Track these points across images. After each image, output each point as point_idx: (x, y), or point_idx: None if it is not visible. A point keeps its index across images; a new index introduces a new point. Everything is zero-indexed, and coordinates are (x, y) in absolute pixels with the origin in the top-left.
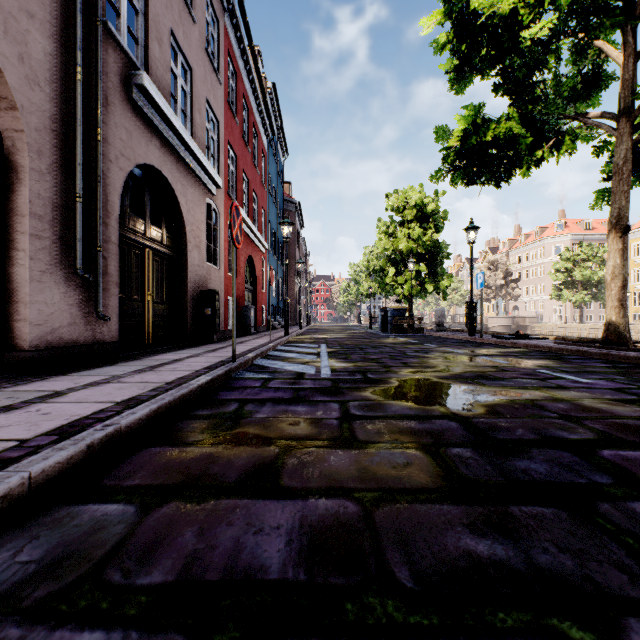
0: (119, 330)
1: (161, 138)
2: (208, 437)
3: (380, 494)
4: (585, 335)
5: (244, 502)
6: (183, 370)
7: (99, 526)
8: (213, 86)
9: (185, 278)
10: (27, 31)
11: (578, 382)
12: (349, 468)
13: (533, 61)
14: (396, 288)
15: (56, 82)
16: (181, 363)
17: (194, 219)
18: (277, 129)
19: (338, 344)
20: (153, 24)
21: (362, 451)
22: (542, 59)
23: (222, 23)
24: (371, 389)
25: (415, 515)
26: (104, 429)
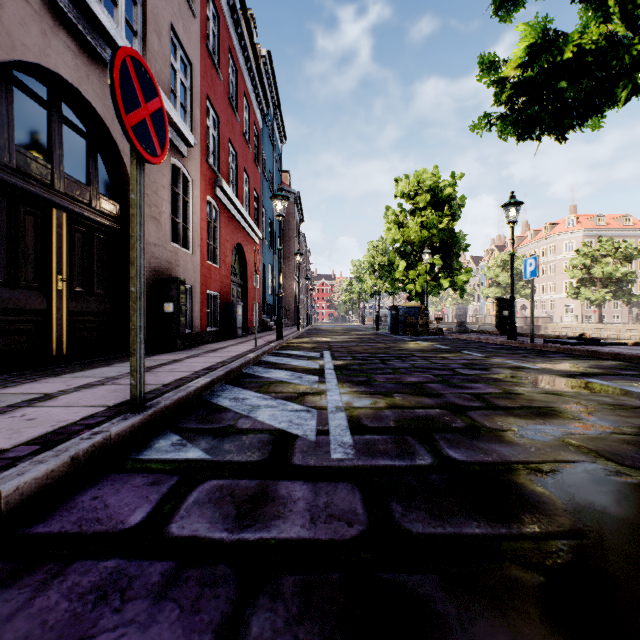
0: None
1: (79, 39)
2: None
3: None
4: (606, 336)
5: None
6: None
7: None
8: (182, 14)
9: None
10: None
11: None
12: None
13: None
14: (407, 284)
15: None
16: (25, 411)
17: (149, 180)
18: (274, 108)
19: (347, 352)
20: None
21: None
22: None
23: None
24: (523, 569)
25: None
26: None
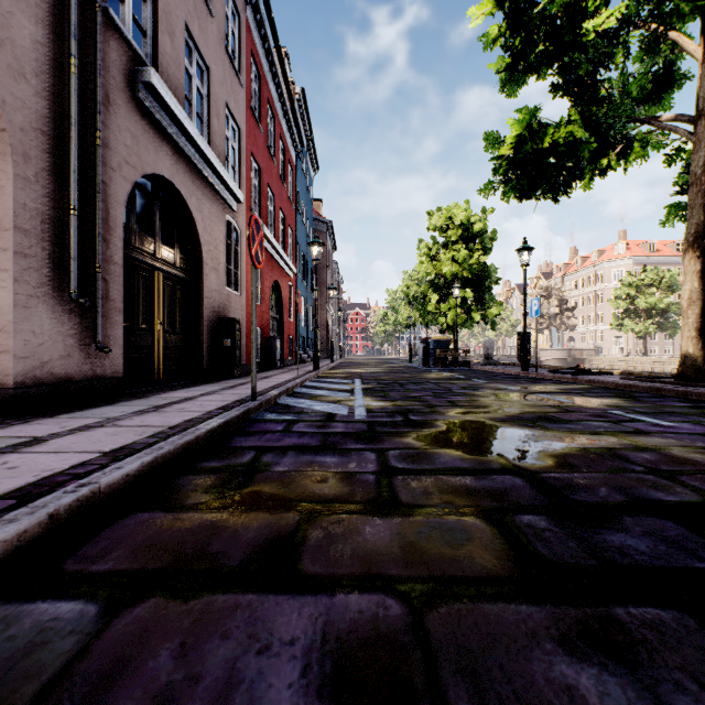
0: (124, 364)
1: (173, 145)
2: (212, 498)
3: (433, 586)
4: (649, 369)
5: (248, 599)
6: (193, 411)
7: (41, 639)
8: (234, 89)
9: (201, 305)
10: (10, 13)
11: (659, 425)
12: (390, 545)
13: (597, 56)
14: (439, 317)
15: (46, 75)
16: (192, 402)
17: (212, 238)
18: (306, 140)
19: (374, 379)
20: (163, 15)
21: (406, 519)
22: (608, 53)
23: (244, 18)
24: (414, 434)
25: (483, 622)
26: (76, 491)
